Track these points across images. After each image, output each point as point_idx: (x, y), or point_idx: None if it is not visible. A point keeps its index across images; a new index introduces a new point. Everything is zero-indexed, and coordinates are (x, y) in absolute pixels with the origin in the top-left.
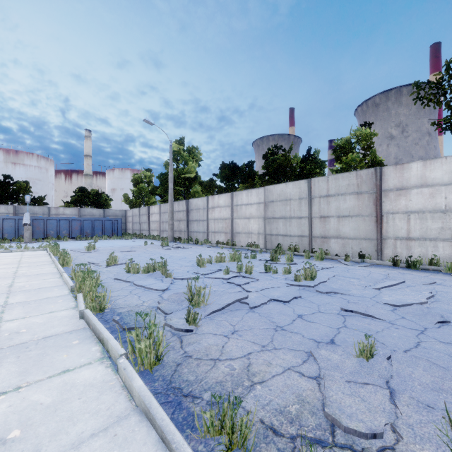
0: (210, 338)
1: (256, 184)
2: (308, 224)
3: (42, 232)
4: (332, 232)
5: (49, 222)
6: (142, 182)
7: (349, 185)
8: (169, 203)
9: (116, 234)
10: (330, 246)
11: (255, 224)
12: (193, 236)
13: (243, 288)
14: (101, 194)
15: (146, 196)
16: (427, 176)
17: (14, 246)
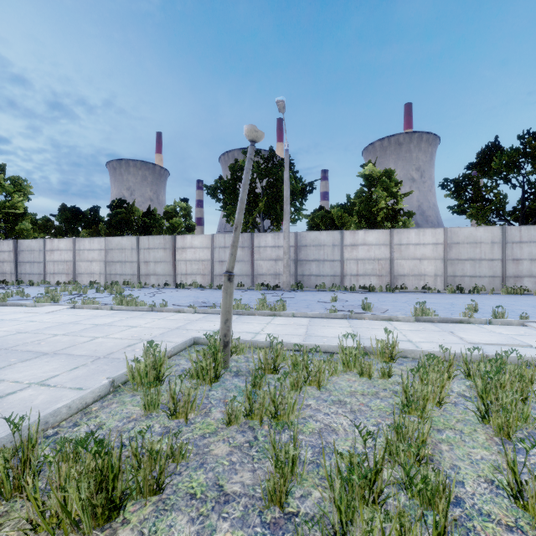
0: (65, 303)
1: (101, 230)
2: (137, 267)
3: None
4: (152, 271)
5: None
6: None
7: (160, 243)
8: None
9: None
10: (151, 280)
11: (97, 266)
12: (24, 278)
13: (80, 297)
14: None
15: None
16: (193, 243)
17: None
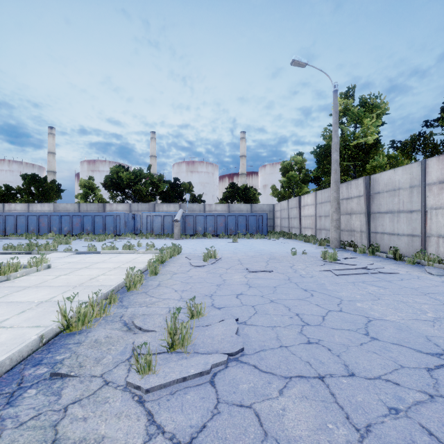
0: None
1: None
2: None
3: (192, 228)
4: None
5: (198, 218)
6: (291, 170)
7: None
8: (331, 186)
9: (260, 232)
10: None
11: None
12: (380, 241)
13: None
14: (249, 188)
15: (296, 186)
16: None
17: (159, 243)
